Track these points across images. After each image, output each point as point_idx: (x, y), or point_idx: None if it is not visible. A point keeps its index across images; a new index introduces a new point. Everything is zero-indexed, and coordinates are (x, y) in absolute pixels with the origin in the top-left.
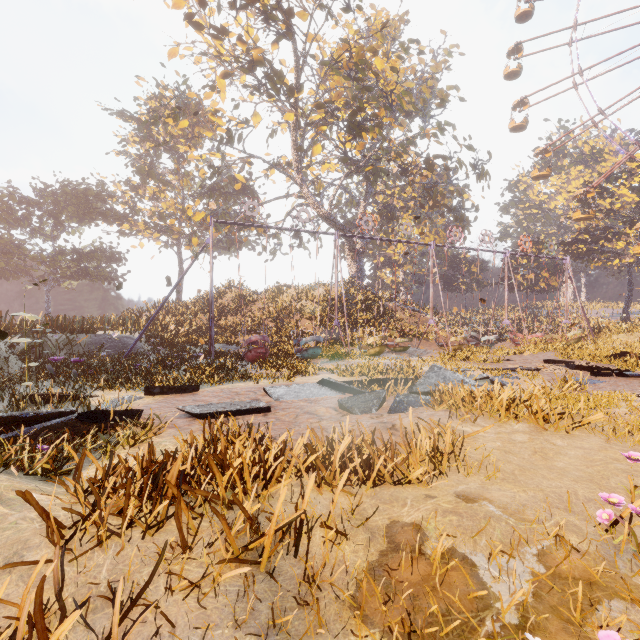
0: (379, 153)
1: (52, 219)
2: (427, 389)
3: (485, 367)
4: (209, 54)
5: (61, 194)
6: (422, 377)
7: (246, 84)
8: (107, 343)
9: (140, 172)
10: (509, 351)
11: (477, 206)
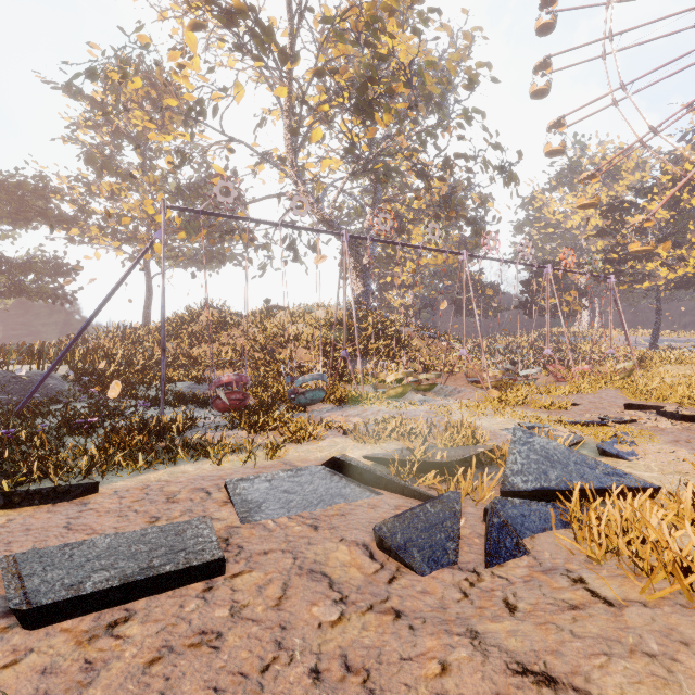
0: (392, 145)
1: None
2: (531, 484)
3: (560, 419)
4: None
5: None
6: (509, 455)
7: (223, 39)
8: (9, 384)
9: (91, 161)
10: (566, 390)
11: (499, 218)
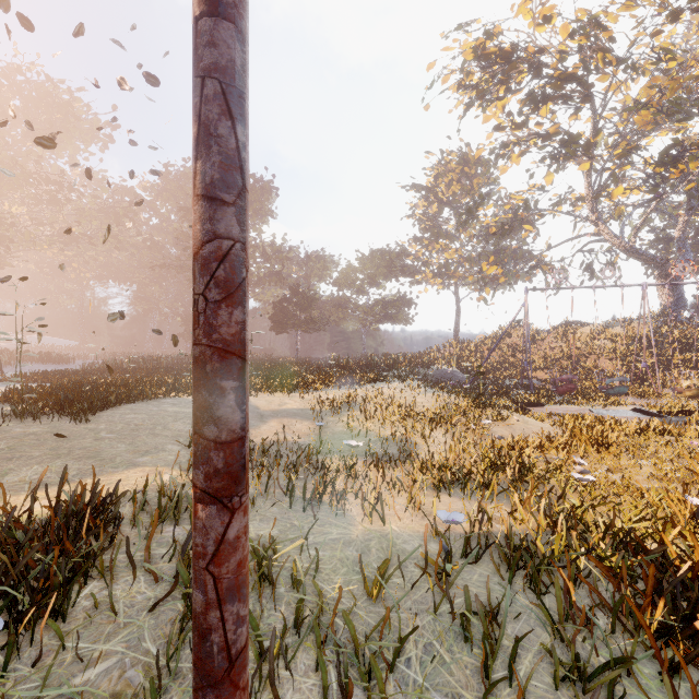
0: None
1: (369, 280)
2: None
3: None
4: (509, 144)
5: (373, 260)
6: None
7: (542, 157)
8: (445, 375)
9: (433, 234)
10: None
11: None
